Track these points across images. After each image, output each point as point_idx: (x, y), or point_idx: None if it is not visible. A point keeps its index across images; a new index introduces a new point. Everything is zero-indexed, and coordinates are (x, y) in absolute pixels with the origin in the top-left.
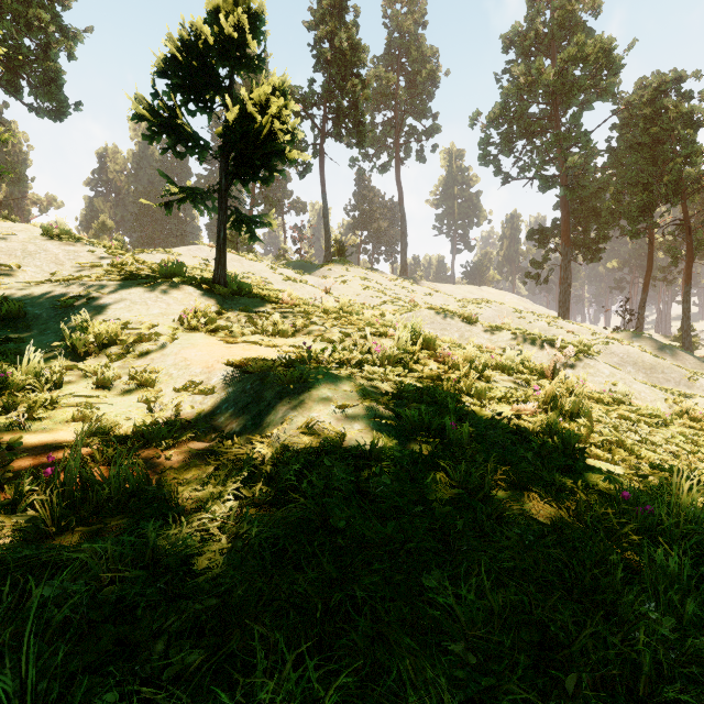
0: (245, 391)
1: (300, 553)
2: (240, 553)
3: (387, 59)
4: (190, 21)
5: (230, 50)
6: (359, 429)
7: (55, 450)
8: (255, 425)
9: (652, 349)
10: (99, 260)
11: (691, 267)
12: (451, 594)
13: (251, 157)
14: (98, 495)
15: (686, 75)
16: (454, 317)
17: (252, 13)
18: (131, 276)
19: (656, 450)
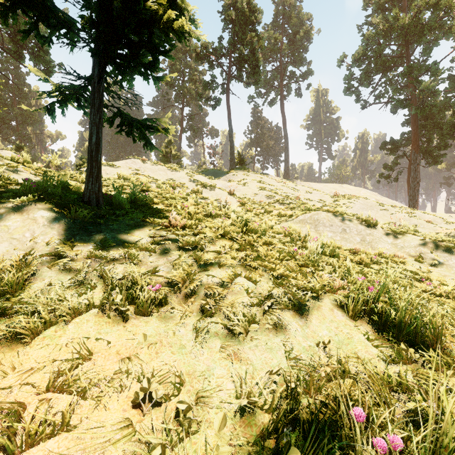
0: None
1: None
2: None
3: (274, 26)
4: None
5: None
6: None
7: None
8: None
9: None
10: None
11: None
12: None
13: (123, 30)
14: None
15: None
16: (352, 219)
17: None
18: None
19: None
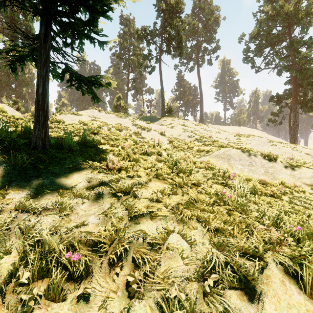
0: None
1: None
2: None
3: (193, 15)
4: None
5: None
6: None
7: None
8: None
9: None
10: None
11: None
12: None
13: None
14: None
15: None
16: (257, 155)
17: None
18: None
19: None
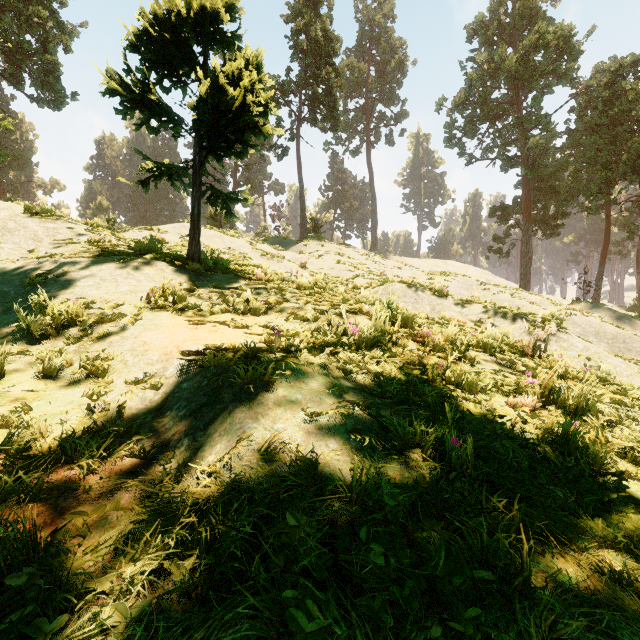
0: (201, 387)
1: None
2: None
3: (359, 51)
4: None
5: (203, 24)
6: (335, 448)
7: None
8: (206, 437)
9: (612, 319)
10: (77, 236)
11: None
12: None
13: (224, 132)
14: None
15: None
16: (425, 290)
17: None
18: (105, 252)
19: None
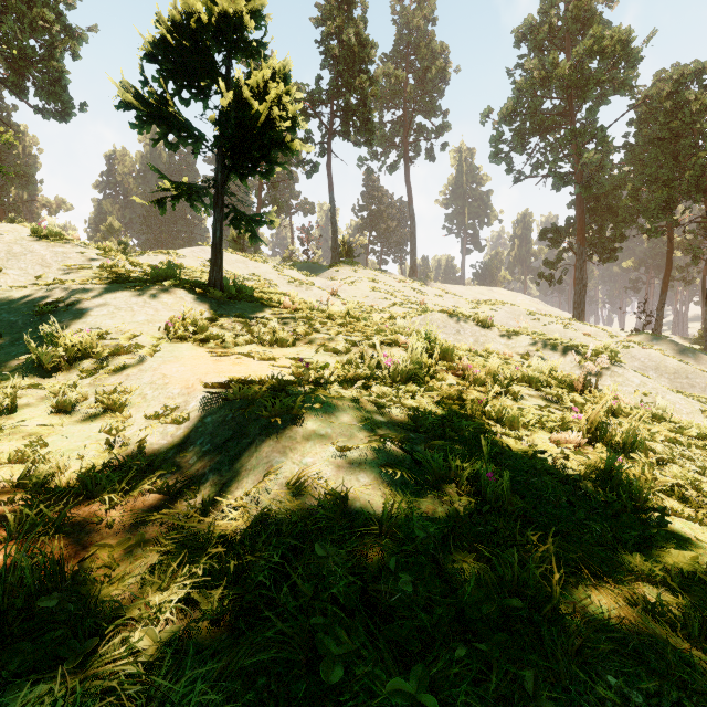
0: (226, 421)
1: None
2: None
3: (396, 57)
4: None
5: (226, 31)
6: (366, 482)
7: None
8: (232, 472)
9: (674, 352)
10: (89, 261)
11: None
12: None
13: (249, 149)
14: None
15: None
16: (468, 320)
17: None
18: (119, 279)
19: None
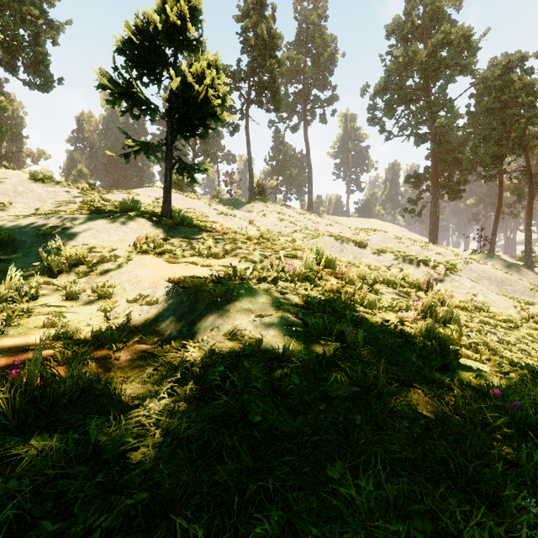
0: (183, 302)
1: (222, 445)
2: (170, 446)
3: (297, 45)
4: (143, 11)
5: (174, 34)
6: (273, 335)
7: (26, 352)
8: (190, 330)
9: (502, 267)
10: (73, 198)
11: (532, 204)
12: (352, 487)
13: (191, 118)
14: (53, 393)
15: (529, 55)
16: (349, 242)
17: (192, 6)
18: (97, 211)
19: (511, 348)
